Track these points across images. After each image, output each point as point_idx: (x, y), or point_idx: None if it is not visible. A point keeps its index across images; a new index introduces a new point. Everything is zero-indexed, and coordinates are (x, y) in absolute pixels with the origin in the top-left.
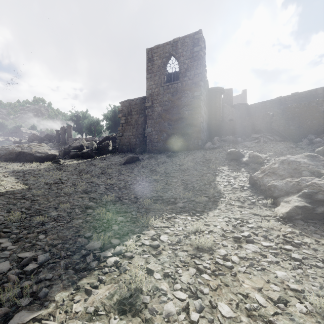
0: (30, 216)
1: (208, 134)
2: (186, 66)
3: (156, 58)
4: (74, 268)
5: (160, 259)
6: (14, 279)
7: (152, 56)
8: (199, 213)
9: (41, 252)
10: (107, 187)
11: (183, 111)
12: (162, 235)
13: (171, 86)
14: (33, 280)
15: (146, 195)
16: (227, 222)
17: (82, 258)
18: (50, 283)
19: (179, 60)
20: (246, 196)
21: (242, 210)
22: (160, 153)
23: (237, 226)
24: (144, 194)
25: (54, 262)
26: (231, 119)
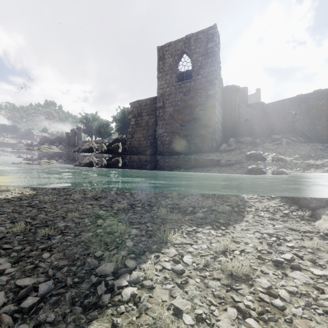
0: (35, 227)
1: (223, 135)
2: (199, 63)
3: (168, 56)
4: (82, 303)
5: (188, 292)
6: (7, 321)
7: (163, 54)
8: (224, 226)
9: (44, 278)
10: (117, 193)
11: (196, 111)
12: (185, 256)
13: (183, 85)
14: (30, 326)
15: (160, 202)
16: (259, 239)
17: (92, 287)
18: (51, 327)
19: (192, 57)
20: (276, 206)
21: (275, 223)
22: (172, 155)
23: (273, 244)
24: (158, 201)
25: (59, 293)
26: (247, 119)
